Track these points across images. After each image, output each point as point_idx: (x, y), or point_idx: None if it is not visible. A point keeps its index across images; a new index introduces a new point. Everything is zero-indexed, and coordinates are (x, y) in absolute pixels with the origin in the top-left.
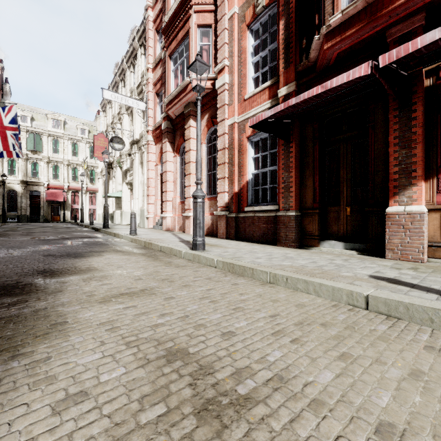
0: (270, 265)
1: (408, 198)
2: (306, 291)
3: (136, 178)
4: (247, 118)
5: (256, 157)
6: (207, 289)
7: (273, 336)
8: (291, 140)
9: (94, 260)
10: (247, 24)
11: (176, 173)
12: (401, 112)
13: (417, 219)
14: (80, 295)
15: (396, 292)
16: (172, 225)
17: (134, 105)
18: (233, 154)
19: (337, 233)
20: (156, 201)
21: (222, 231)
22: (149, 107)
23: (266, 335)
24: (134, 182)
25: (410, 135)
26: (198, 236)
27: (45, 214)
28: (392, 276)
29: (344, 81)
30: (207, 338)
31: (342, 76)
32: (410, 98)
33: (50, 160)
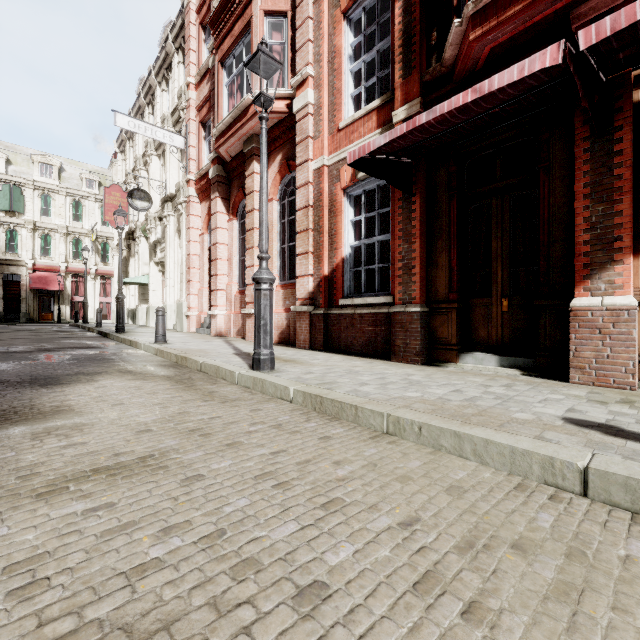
0: (386, 399)
1: (607, 283)
2: (459, 452)
3: (171, 254)
4: (342, 158)
5: (357, 220)
6: (273, 453)
7: (419, 596)
8: (414, 191)
9: (74, 391)
10: (342, 10)
11: (232, 246)
12: (595, 143)
13: (623, 318)
14: (6, 475)
15: (633, 458)
16: (226, 328)
17: (166, 139)
18: (321, 216)
19: (486, 340)
20: (201, 290)
21: (303, 338)
22: (190, 144)
23: (401, 592)
24: (168, 261)
25: (611, 180)
26: (263, 346)
27: (28, 310)
28: (602, 419)
29: (513, 79)
30: (260, 614)
31: (511, 71)
32: (611, 120)
33: (37, 227)
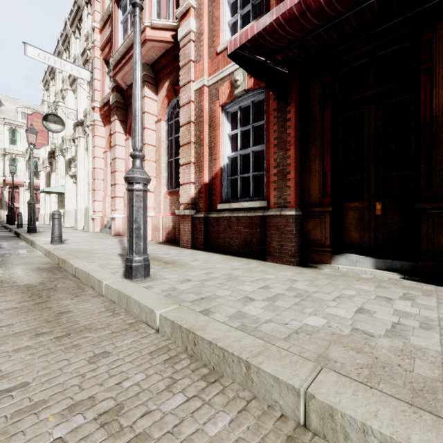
0: (285, 335)
1: None
2: None
3: (81, 168)
4: (220, 78)
5: (234, 135)
6: None
7: None
8: (289, 101)
9: None
10: None
11: (129, 161)
12: None
13: None
14: None
15: None
16: (123, 228)
17: (74, 72)
18: (202, 130)
19: (358, 242)
20: (104, 197)
21: (186, 238)
22: (95, 78)
23: None
24: (78, 174)
25: None
26: (135, 251)
27: None
28: None
29: None
30: None
31: None
32: None
33: None
